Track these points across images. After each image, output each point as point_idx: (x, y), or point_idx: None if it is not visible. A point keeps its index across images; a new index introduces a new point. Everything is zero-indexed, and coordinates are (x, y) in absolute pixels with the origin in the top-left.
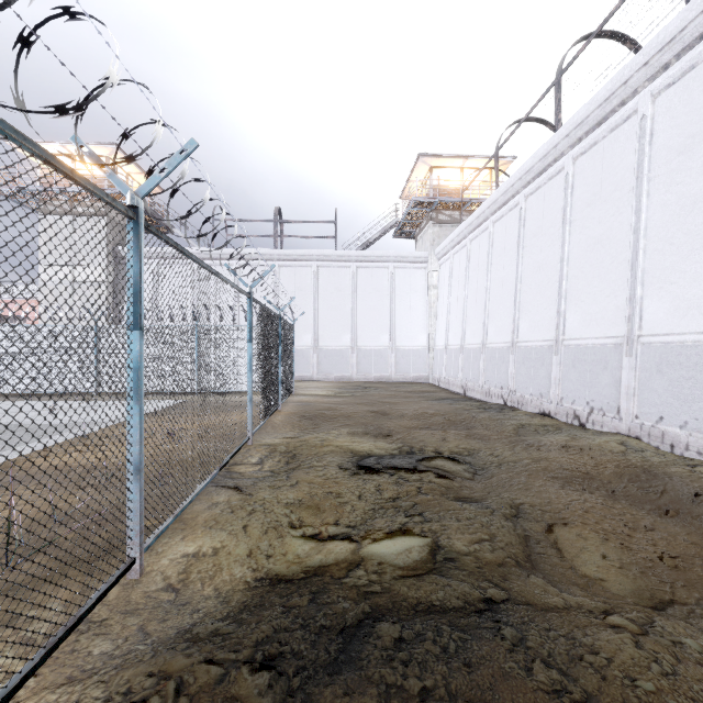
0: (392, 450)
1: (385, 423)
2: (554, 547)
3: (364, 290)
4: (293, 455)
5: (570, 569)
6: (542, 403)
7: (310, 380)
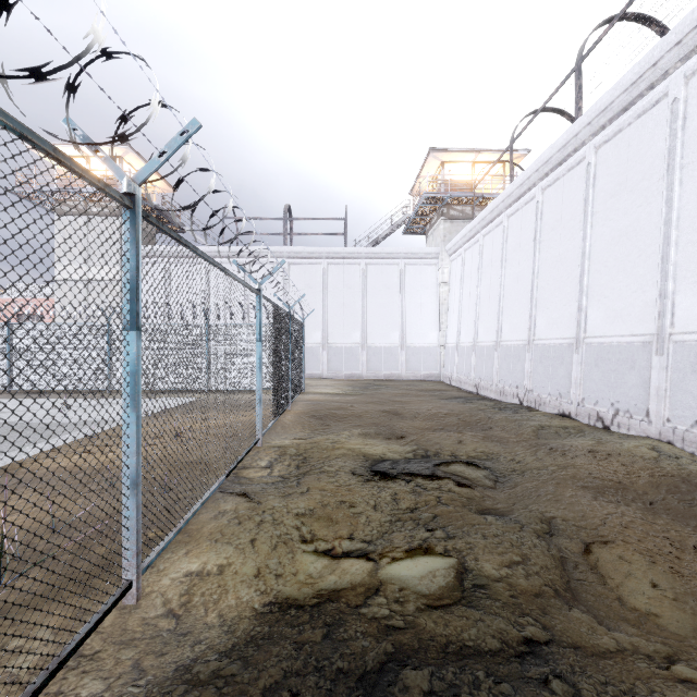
0: (406, 454)
1: (397, 424)
2: (594, 571)
3: (373, 287)
4: (304, 458)
5: (617, 599)
6: (561, 404)
7: (319, 378)
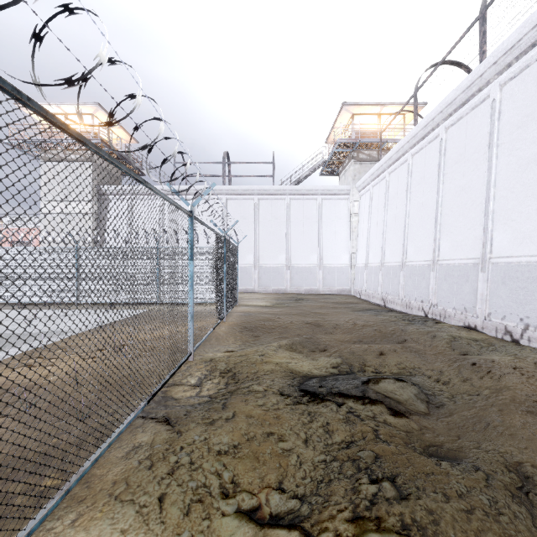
0: (331, 367)
1: (320, 336)
2: None
3: (296, 218)
4: (233, 373)
5: None
6: (466, 317)
7: (252, 292)
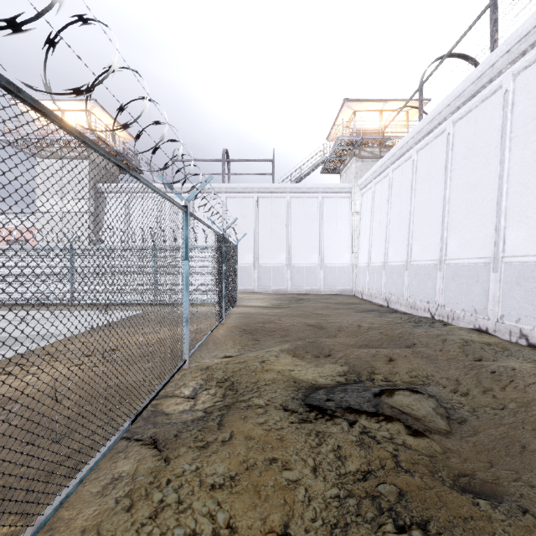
0: (337, 375)
1: (324, 339)
2: None
3: (297, 217)
4: (231, 383)
5: None
6: (477, 319)
7: (252, 292)
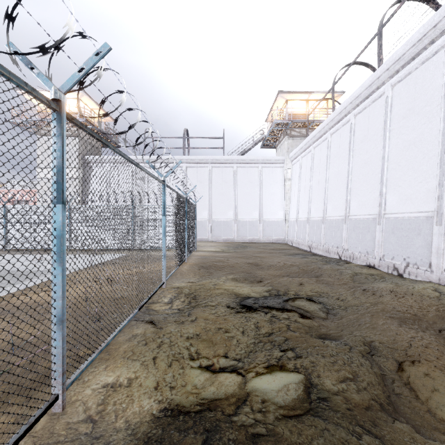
0: (264, 292)
1: (258, 272)
2: (408, 385)
3: (242, 182)
4: (194, 296)
5: (428, 409)
6: (368, 258)
7: (206, 241)
